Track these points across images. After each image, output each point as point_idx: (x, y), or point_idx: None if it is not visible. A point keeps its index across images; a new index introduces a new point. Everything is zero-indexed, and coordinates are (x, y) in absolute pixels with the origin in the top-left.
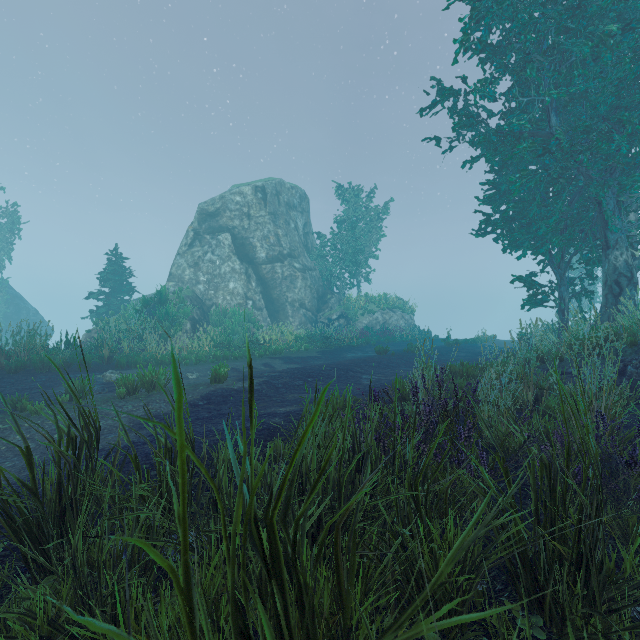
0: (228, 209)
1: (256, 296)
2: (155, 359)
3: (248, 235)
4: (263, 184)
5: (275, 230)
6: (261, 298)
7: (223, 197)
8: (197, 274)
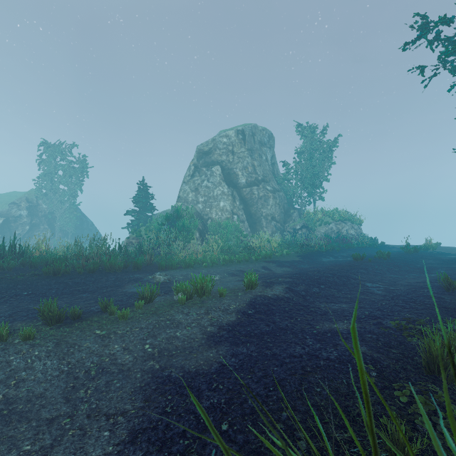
0: (218, 148)
1: (239, 212)
2: (184, 262)
3: (232, 166)
4: (242, 128)
5: (252, 162)
6: (243, 213)
7: (214, 140)
8: (197, 196)
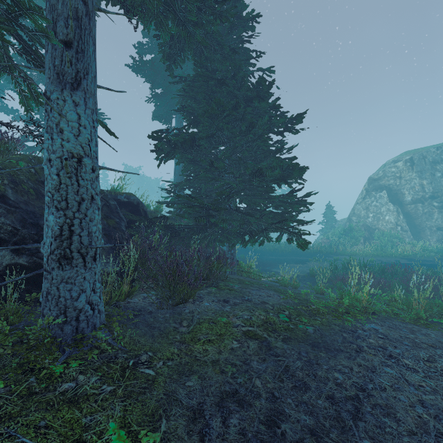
0: (386, 176)
1: (403, 223)
2: (350, 253)
3: (399, 188)
4: (410, 156)
5: (419, 182)
6: (406, 224)
7: (383, 170)
8: (367, 213)
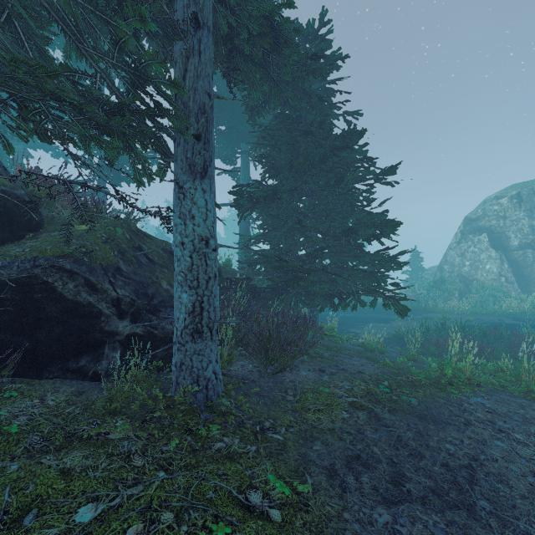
0: (486, 215)
1: (508, 274)
2: (442, 310)
3: (503, 231)
4: (517, 191)
5: (528, 223)
6: (512, 275)
7: (482, 208)
8: (463, 260)
